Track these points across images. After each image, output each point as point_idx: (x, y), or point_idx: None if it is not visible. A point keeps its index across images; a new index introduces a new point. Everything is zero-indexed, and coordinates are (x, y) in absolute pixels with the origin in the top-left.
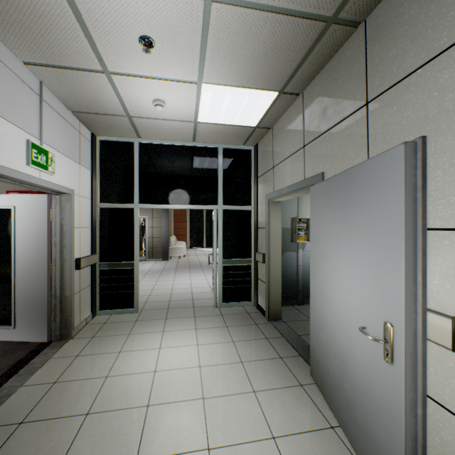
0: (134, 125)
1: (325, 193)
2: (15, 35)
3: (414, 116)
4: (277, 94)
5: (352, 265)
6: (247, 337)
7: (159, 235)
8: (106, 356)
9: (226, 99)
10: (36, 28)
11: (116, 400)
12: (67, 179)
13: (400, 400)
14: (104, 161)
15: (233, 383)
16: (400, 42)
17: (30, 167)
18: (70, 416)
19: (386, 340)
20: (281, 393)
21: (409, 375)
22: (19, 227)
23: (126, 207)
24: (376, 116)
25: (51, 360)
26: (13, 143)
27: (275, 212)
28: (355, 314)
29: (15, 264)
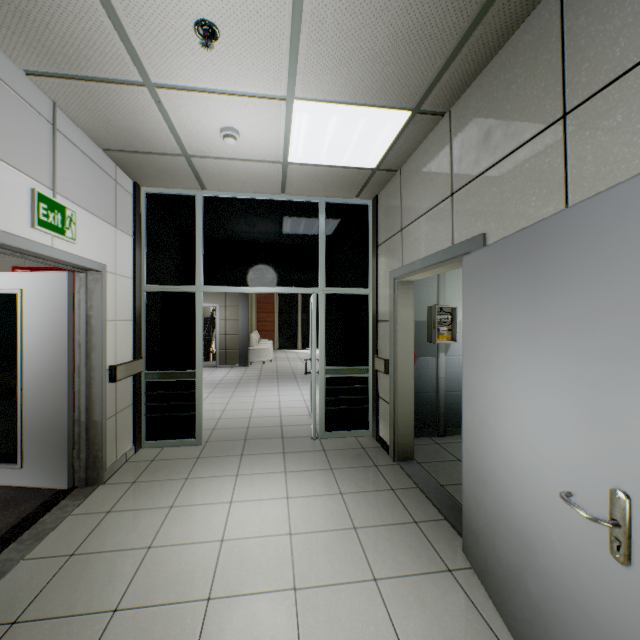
0: (195, 169)
1: (491, 266)
2: (7, 25)
3: None
4: (410, 115)
5: (544, 384)
6: (363, 487)
7: (235, 331)
8: (150, 513)
9: (330, 125)
10: (37, 12)
11: (161, 588)
12: (95, 249)
13: None
14: (152, 224)
15: (342, 564)
16: (630, 3)
17: (36, 230)
18: (88, 614)
19: (616, 522)
20: (419, 584)
21: None
22: (28, 319)
23: (185, 291)
24: (582, 134)
25: (70, 517)
26: (8, 194)
27: (404, 298)
28: (549, 467)
29: (22, 374)
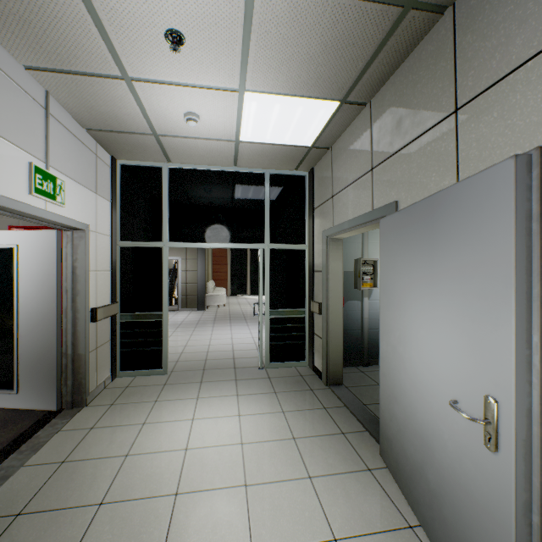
0: (162, 146)
1: (401, 227)
2: (12, 31)
3: (523, 123)
4: (338, 105)
5: (439, 319)
6: (301, 406)
7: (194, 280)
8: (127, 429)
9: (274, 112)
10: (37, 21)
11: (138, 486)
12: (80, 212)
13: (508, 502)
14: (126, 190)
15: (283, 466)
16: (503, 27)
17: (33, 196)
18: (79, 507)
19: (488, 421)
20: (344, 480)
21: (521, 469)
22: (23, 270)
23: (153, 246)
24: (469, 126)
25: (60, 433)
26: (11, 167)
27: (335, 252)
28: (443, 383)
29: (18, 315)
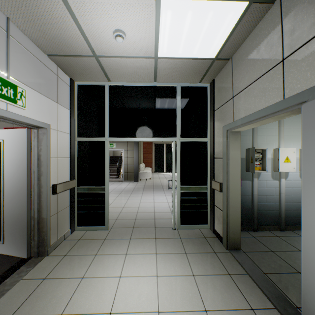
0: (102, 67)
1: None
2: None
3: None
4: (246, 6)
5: None
6: (208, 270)
7: (132, 163)
8: (68, 282)
9: (186, 21)
10: None
11: None
12: (42, 114)
13: None
14: (81, 102)
15: None
16: None
17: None
18: None
19: None
20: None
21: None
22: (6, 157)
23: (99, 141)
24: None
25: (21, 281)
26: None
27: (234, 143)
28: None
29: (3, 189)
